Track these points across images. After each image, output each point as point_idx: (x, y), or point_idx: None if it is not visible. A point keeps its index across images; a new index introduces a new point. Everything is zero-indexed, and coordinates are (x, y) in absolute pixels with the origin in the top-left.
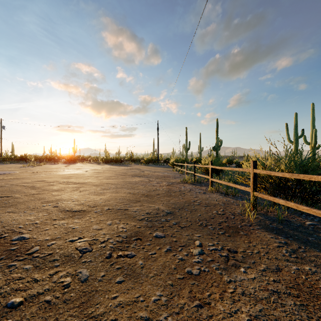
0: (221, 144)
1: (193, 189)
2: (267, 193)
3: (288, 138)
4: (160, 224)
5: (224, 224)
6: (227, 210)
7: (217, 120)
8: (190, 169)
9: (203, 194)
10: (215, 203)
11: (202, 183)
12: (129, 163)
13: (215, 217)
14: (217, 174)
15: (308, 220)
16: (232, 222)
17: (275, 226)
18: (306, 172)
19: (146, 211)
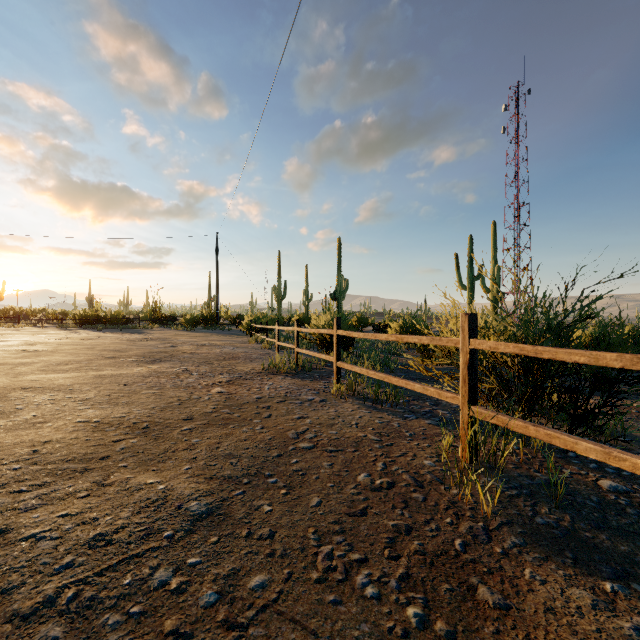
0: (347, 287)
1: (293, 391)
2: (506, 408)
3: (459, 280)
4: (132, 633)
5: (409, 549)
6: (397, 465)
7: (339, 241)
8: (287, 337)
9: (321, 405)
10: (358, 437)
11: (315, 370)
12: (147, 326)
13: (371, 506)
14: (344, 349)
15: (596, 472)
16: (430, 529)
17: (551, 521)
18: (569, 343)
19: (96, 529)
